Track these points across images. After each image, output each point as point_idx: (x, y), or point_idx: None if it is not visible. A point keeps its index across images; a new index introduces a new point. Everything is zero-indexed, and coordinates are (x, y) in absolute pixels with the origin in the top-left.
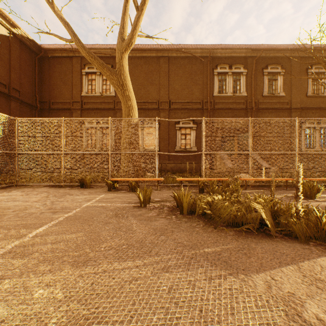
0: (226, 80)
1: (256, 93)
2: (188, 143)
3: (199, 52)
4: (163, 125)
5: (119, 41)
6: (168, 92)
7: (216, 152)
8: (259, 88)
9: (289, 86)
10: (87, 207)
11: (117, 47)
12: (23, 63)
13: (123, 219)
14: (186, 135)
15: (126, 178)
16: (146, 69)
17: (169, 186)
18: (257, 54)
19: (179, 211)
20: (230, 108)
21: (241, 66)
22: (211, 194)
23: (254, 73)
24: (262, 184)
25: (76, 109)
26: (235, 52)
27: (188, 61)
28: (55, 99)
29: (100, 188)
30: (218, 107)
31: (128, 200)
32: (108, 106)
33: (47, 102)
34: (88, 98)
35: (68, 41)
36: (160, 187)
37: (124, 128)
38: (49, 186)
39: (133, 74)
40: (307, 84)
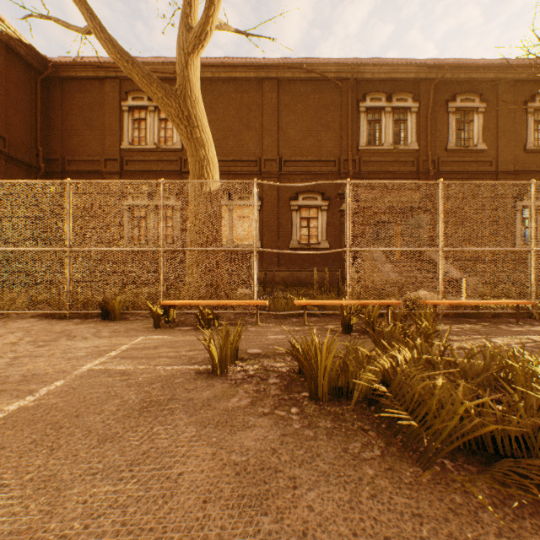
0: (381, 121)
1: (436, 146)
2: (314, 234)
3: (333, 71)
4: (268, 201)
5: (182, 30)
6: (277, 143)
7: (374, 248)
8: (439, 137)
9: (493, 132)
10: (84, 376)
11: (178, 42)
12: (13, 87)
13: (156, 423)
14: (310, 220)
15: (196, 299)
16: (238, 101)
17: (281, 316)
18: (437, 74)
19: (307, 390)
20: (389, 171)
21: (408, 96)
22: (378, 341)
23: (431, 109)
24: (464, 312)
25: (112, 173)
26: (398, 71)
27: (313, 87)
28: (74, 154)
29: (141, 321)
30: (368, 170)
31: (188, 354)
32: (169, 168)
33: (58, 159)
34: (133, 153)
35: (81, 30)
36: (262, 318)
37: (191, 202)
38: (43, 315)
39: (215, 110)
40: (527, 129)
